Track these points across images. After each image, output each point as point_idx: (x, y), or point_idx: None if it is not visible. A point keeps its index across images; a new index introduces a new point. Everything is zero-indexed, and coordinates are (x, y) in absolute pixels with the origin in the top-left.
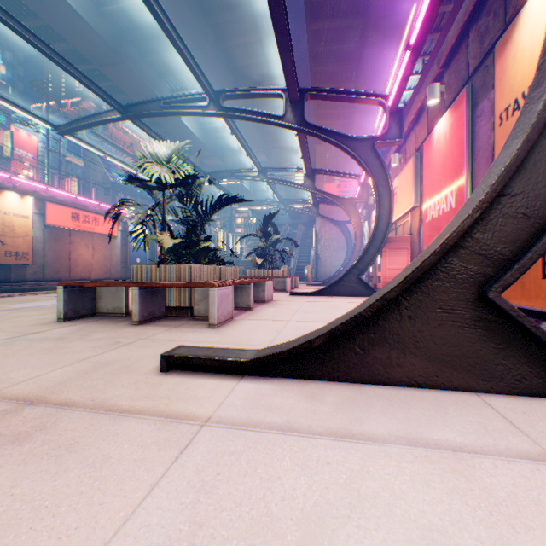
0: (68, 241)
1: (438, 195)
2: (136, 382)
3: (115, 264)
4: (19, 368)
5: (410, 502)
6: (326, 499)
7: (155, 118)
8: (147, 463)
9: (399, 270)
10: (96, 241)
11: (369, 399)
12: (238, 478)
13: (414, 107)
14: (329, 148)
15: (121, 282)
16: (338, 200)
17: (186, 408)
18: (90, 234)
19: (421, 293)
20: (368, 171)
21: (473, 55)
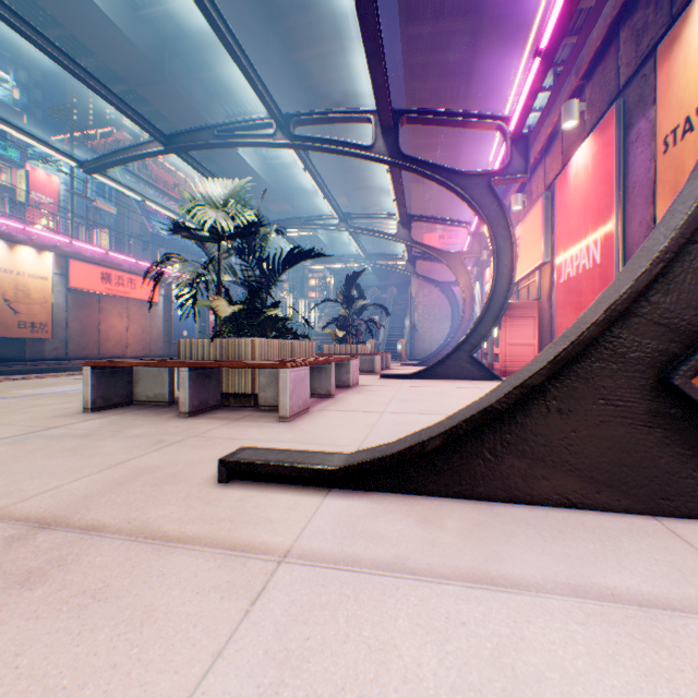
0: (97, 308)
1: (577, 247)
2: (187, 497)
3: (156, 337)
4: (32, 477)
5: (594, 690)
6: (467, 682)
7: (207, 151)
8: (205, 620)
9: (523, 345)
10: (132, 309)
11: (507, 525)
12: (336, 645)
13: (543, 133)
14: (429, 188)
15: (165, 362)
16: (441, 254)
17: (255, 535)
18: (125, 299)
19: (577, 378)
20: (483, 216)
21: (626, 61)
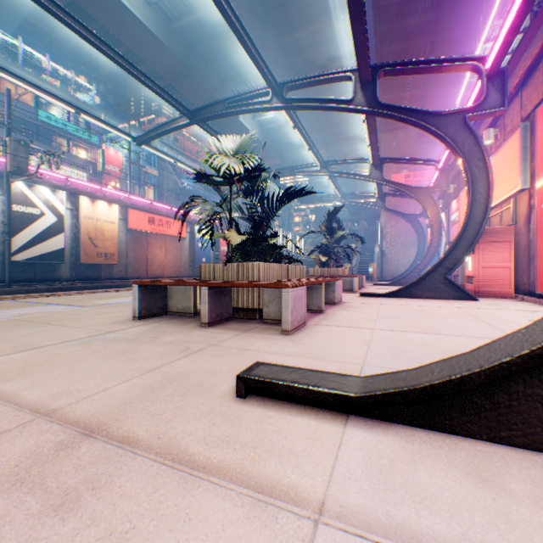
0: (145, 242)
1: None
2: (210, 412)
3: (184, 263)
4: (88, 377)
5: None
6: None
7: (219, 123)
8: None
9: (498, 267)
10: (168, 243)
11: None
12: None
13: (520, 67)
14: (395, 135)
15: (190, 282)
16: (410, 190)
17: (281, 473)
18: (163, 236)
19: None
20: (458, 150)
21: None
